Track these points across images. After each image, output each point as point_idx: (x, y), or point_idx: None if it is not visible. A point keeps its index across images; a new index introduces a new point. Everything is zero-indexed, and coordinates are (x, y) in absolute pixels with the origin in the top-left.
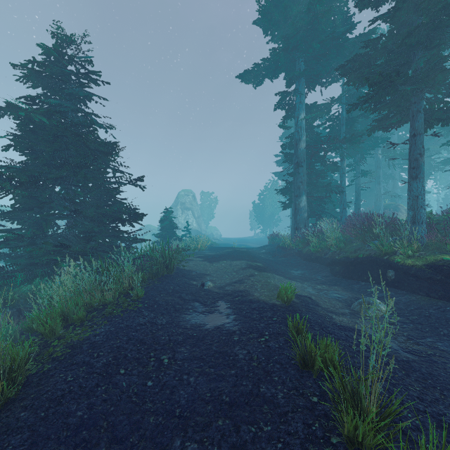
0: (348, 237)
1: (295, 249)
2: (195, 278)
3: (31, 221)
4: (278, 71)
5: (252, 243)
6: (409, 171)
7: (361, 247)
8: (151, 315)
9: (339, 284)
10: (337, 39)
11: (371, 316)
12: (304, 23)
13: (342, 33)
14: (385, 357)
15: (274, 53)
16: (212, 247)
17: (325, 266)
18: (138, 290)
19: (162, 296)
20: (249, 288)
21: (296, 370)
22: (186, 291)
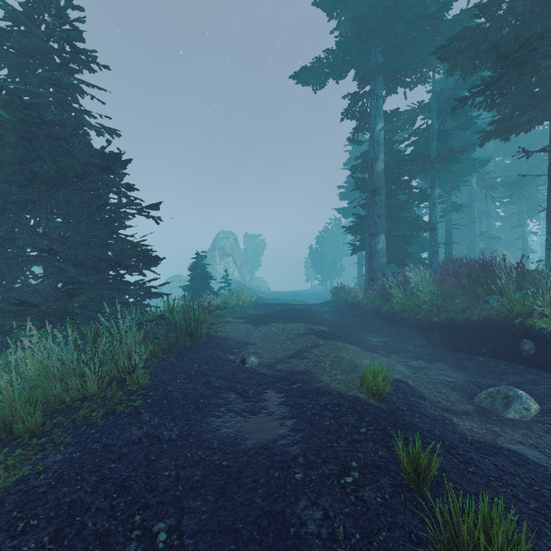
0: (449, 290)
1: (370, 307)
2: (232, 349)
3: None
4: (346, 68)
5: (309, 298)
6: (549, 192)
7: (470, 304)
8: (154, 420)
9: (443, 359)
10: (430, 19)
11: (515, 419)
12: None
13: (436, 10)
14: None
15: (342, 42)
16: (258, 303)
17: (415, 330)
18: (139, 375)
19: (178, 382)
20: (313, 368)
21: None
22: (218, 372)
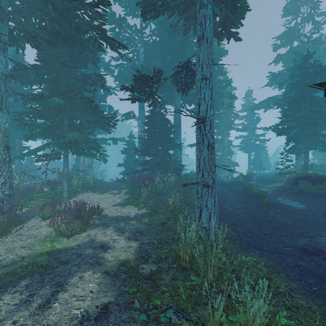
0: None
1: None
2: None
3: None
4: None
5: None
6: None
7: None
8: None
9: None
10: None
11: None
12: None
13: None
14: None
15: None
16: None
17: None
18: None
19: None
20: None
21: None
22: None
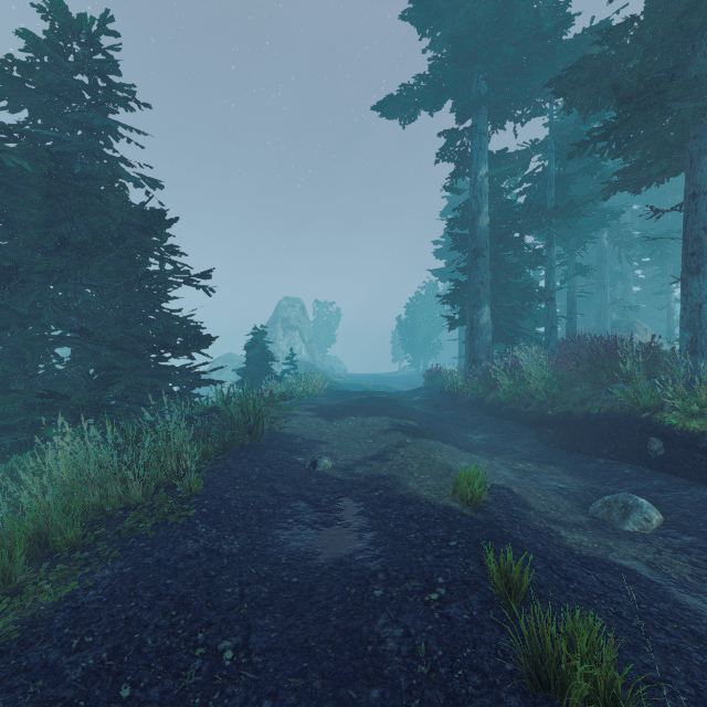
0: (567, 376)
1: (472, 396)
2: (300, 449)
3: (5, 350)
4: (441, 97)
5: (397, 383)
6: (684, 259)
7: (592, 394)
8: (212, 532)
9: (556, 461)
10: (545, 39)
11: (633, 532)
12: (488, 12)
13: (552, 28)
14: (700, 644)
15: (436, 66)
16: (332, 390)
17: (526, 426)
18: (191, 480)
19: (237, 489)
20: (399, 472)
21: (520, 696)
22: (284, 477)
